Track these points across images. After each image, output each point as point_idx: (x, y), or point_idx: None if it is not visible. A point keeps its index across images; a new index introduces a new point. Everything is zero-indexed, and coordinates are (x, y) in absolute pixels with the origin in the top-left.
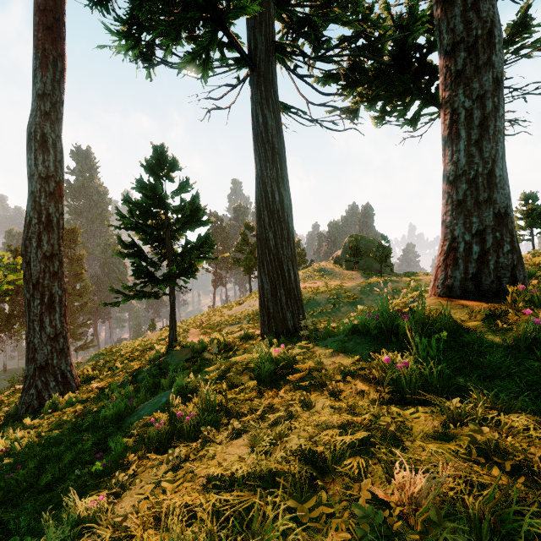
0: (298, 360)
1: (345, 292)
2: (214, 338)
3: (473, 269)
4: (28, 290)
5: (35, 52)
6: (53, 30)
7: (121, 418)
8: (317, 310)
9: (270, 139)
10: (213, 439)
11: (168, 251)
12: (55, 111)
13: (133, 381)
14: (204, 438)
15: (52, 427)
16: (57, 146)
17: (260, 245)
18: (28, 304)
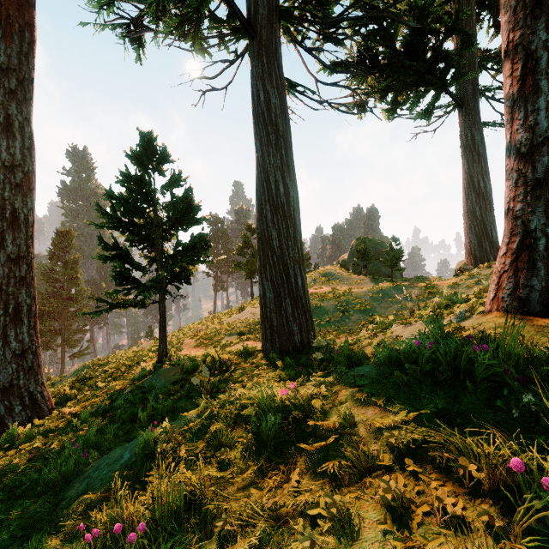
0: (315, 406)
1: (355, 298)
2: (208, 354)
3: None
4: None
5: None
6: None
7: (68, 480)
8: (324, 319)
9: (273, 120)
10: None
11: (157, 253)
12: (22, 89)
13: (111, 407)
14: None
15: None
16: (24, 131)
17: (262, 246)
18: None
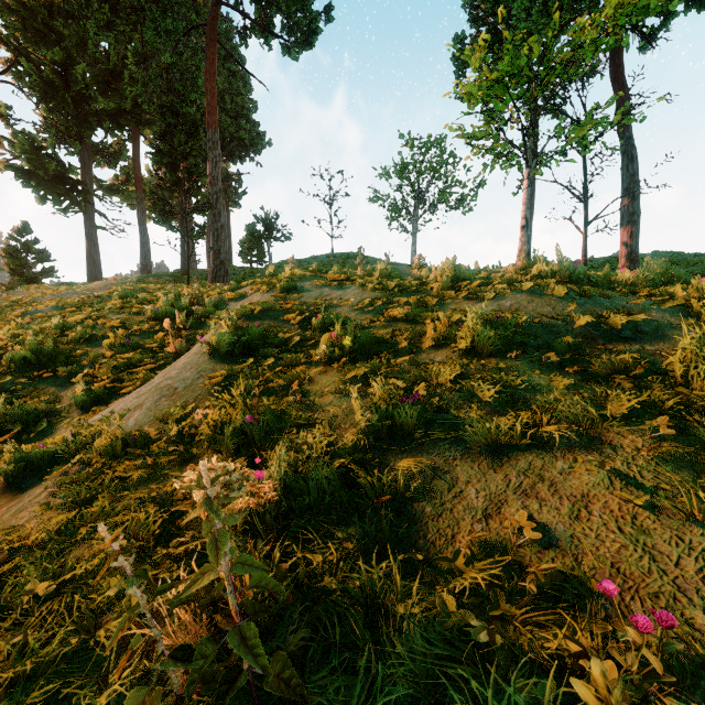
0: None
1: None
2: None
3: None
4: None
5: None
6: None
7: None
8: None
9: (94, 239)
10: None
11: (29, 271)
12: None
13: None
14: None
15: None
16: None
17: (90, 273)
18: None
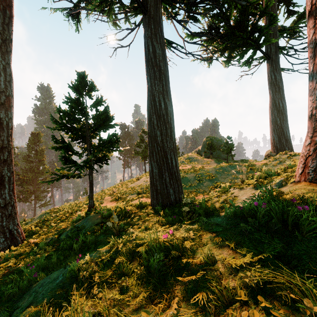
0: (186, 246)
1: (206, 172)
2: (118, 207)
3: None
4: None
5: None
6: None
7: (23, 292)
8: (188, 184)
9: (157, 63)
10: None
11: (88, 145)
12: (5, 45)
13: (58, 239)
14: None
15: None
16: (6, 70)
17: (151, 140)
18: None
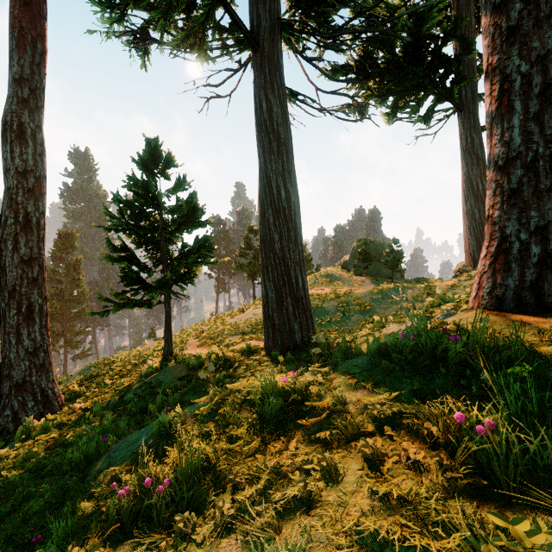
0: (312, 392)
1: (355, 299)
2: (212, 352)
3: (532, 275)
4: (3, 298)
5: (10, 31)
6: (32, 7)
7: (90, 460)
8: (325, 319)
9: (275, 128)
10: (191, 535)
11: (163, 255)
12: (34, 98)
13: (121, 402)
14: (177, 532)
15: (17, 462)
16: (36, 137)
17: (264, 248)
18: (3, 314)
